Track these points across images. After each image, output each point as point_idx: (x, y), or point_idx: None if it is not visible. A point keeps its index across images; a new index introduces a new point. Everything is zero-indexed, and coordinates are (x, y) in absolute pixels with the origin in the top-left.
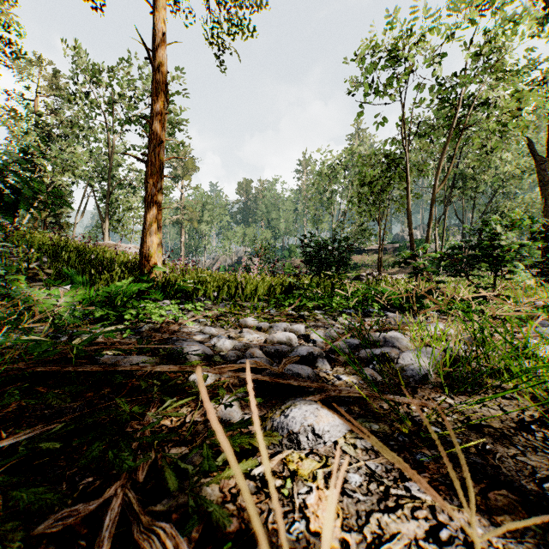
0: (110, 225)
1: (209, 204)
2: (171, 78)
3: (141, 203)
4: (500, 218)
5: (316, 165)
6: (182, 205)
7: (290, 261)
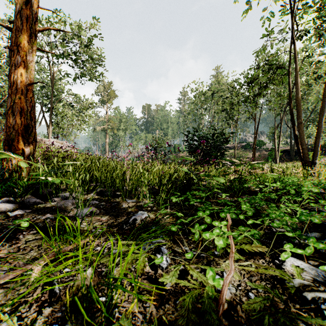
0: (53, 129)
1: (124, 119)
2: (93, 25)
3: (76, 115)
4: (315, 125)
5: (192, 91)
6: (107, 119)
7: (175, 154)
